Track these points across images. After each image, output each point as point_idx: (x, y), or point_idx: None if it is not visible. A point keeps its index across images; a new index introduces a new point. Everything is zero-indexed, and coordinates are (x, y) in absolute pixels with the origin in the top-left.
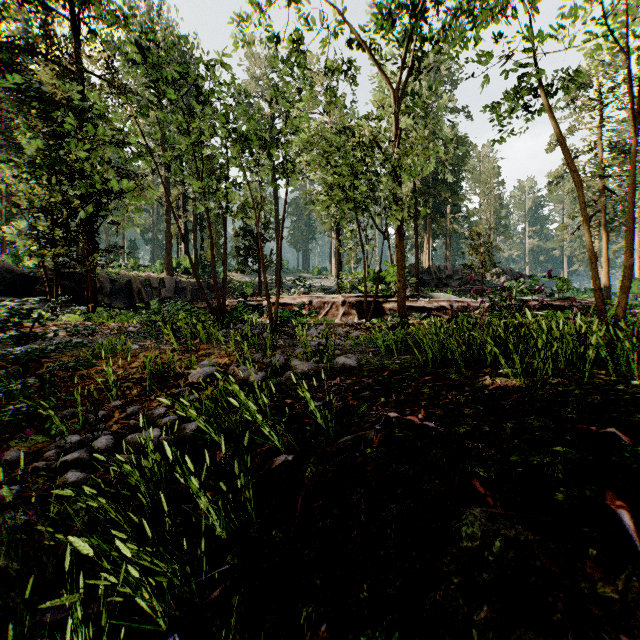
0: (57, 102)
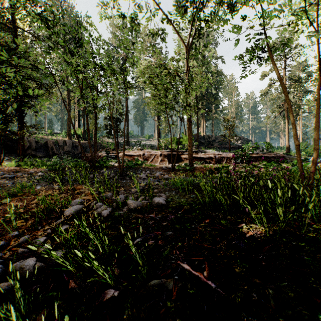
0: (0, 44)
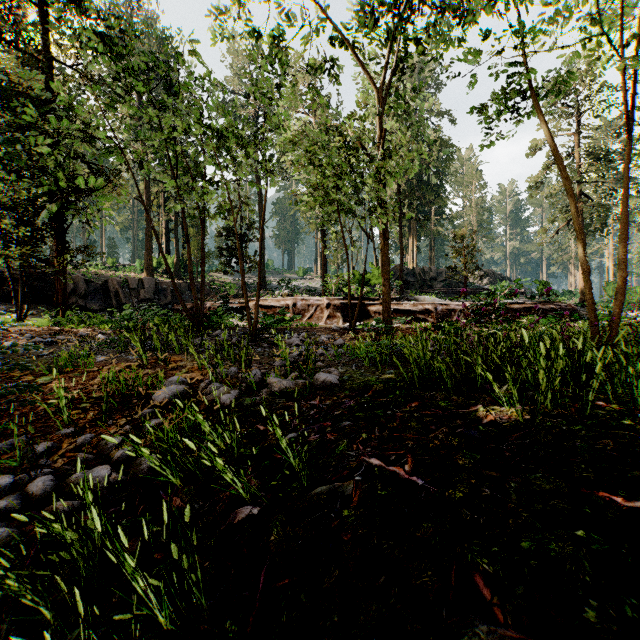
0: (22, 92)
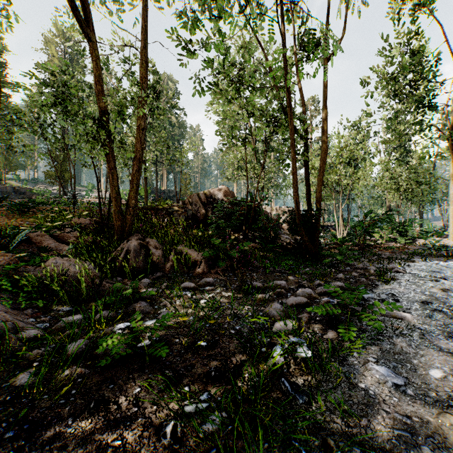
0: None
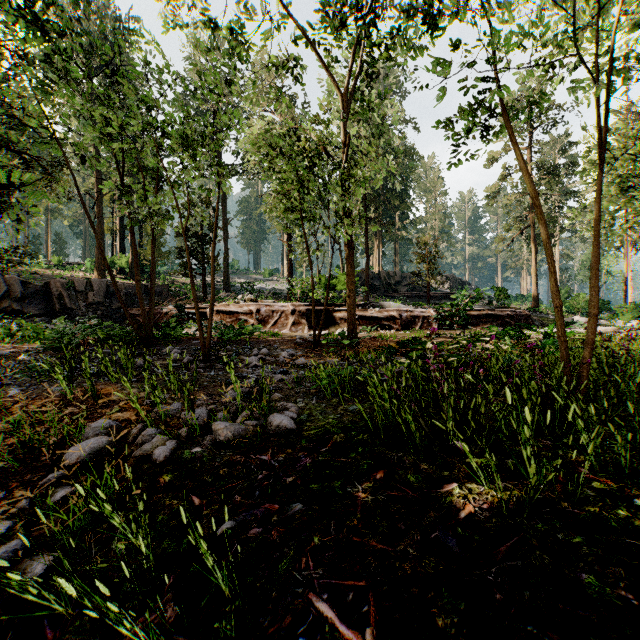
0: None
